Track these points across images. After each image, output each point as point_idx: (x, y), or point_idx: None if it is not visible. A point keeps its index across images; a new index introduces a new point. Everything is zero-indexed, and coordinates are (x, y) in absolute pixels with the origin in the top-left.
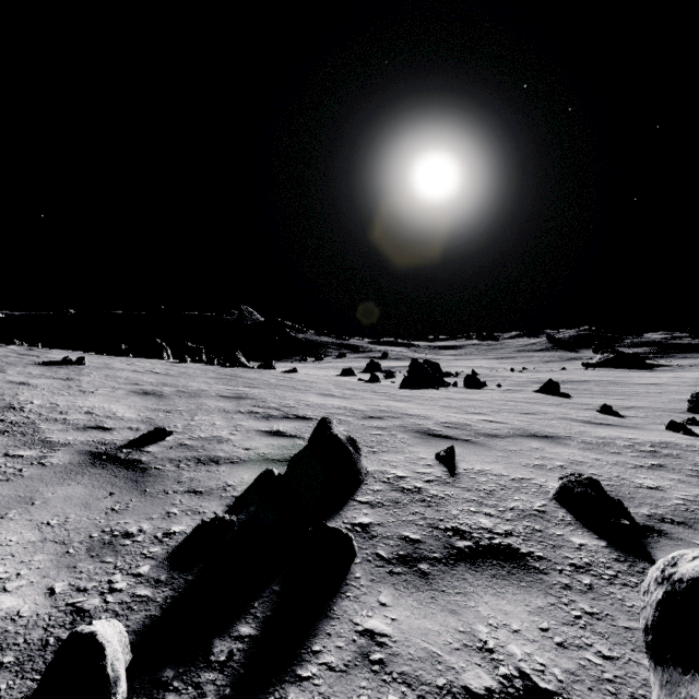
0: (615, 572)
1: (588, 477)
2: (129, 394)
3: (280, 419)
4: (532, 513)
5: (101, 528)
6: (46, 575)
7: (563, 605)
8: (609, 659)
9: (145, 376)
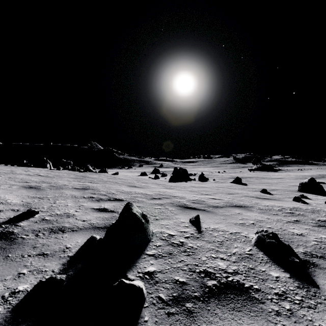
0: (301, 297)
1: (271, 232)
2: (19, 188)
3: (105, 201)
4: (246, 256)
5: None
6: None
7: None
8: None
9: (33, 177)
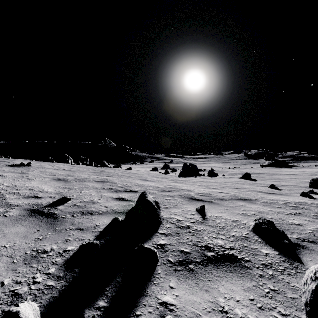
0: (284, 268)
1: (268, 220)
2: (51, 180)
3: (122, 192)
4: (242, 238)
5: (31, 248)
6: (1, 274)
7: (260, 286)
8: (285, 315)
9: (60, 171)
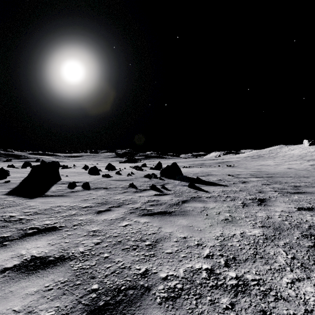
0: None
1: None
2: None
3: None
4: None
5: None
6: None
7: None
8: None
9: None
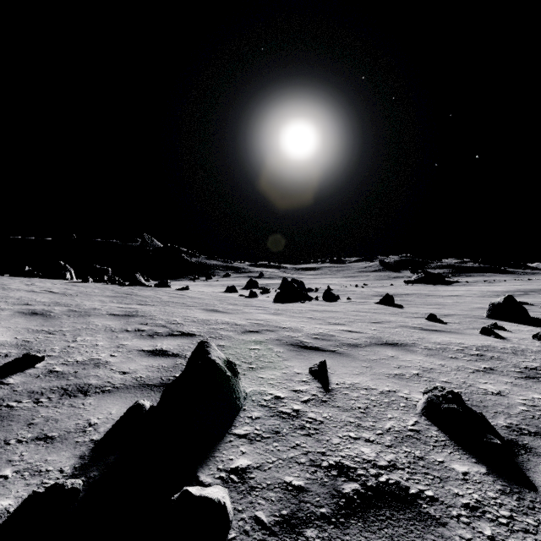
0: (509, 512)
1: (450, 391)
2: (14, 315)
3: (164, 337)
4: (408, 435)
5: None
6: None
7: None
8: None
9: (40, 296)
